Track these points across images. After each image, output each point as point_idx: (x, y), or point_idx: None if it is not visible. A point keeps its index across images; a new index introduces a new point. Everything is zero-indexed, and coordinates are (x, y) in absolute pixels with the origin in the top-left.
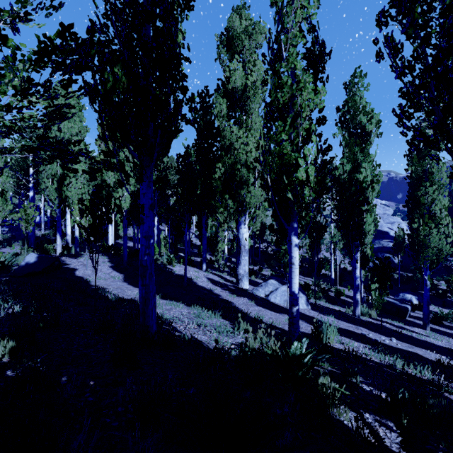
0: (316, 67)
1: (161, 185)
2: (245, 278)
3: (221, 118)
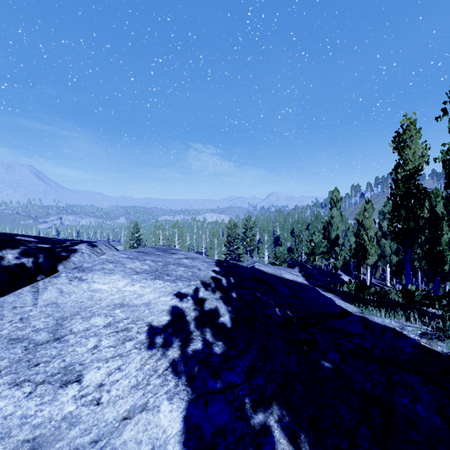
0: (398, 253)
1: (373, 269)
2: (388, 283)
3: (380, 237)
